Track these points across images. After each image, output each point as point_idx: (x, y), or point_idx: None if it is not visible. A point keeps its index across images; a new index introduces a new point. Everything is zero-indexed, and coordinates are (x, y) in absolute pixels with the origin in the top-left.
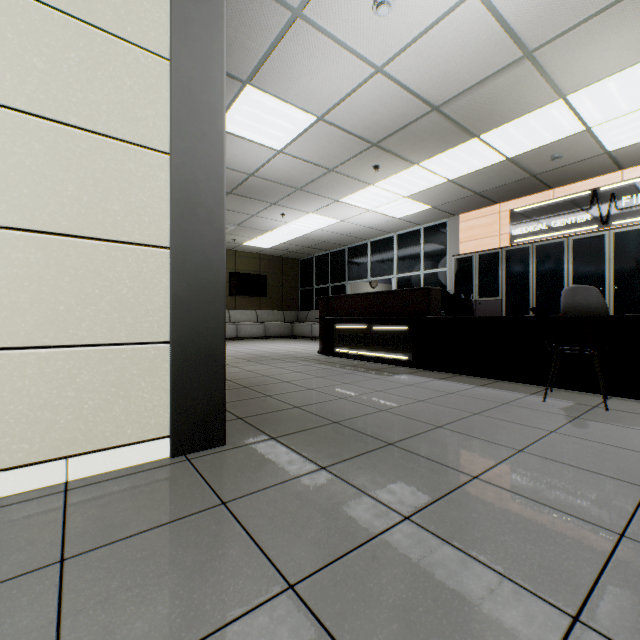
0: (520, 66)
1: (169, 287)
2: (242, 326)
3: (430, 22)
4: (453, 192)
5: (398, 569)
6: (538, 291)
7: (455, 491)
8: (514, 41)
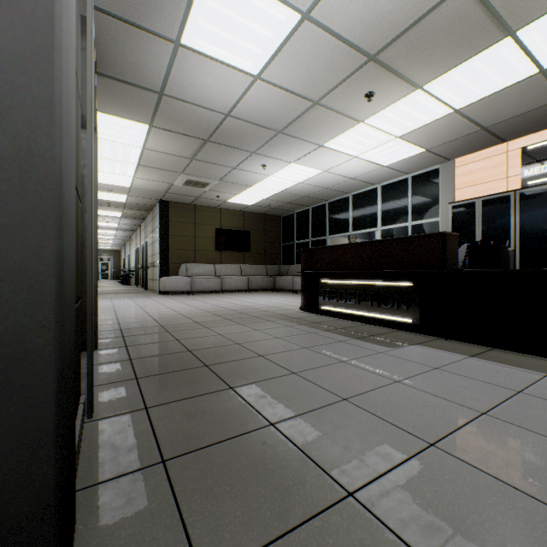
0: None
1: None
2: (226, 279)
3: None
4: (455, 128)
5: None
6: None
7: None
8: None
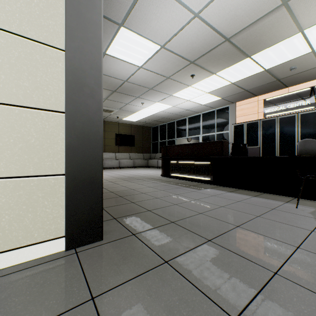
0: (279, 11)
1: (64, 138)
2: (122, 161)
3: None
4: (233, 90)
5: None
6: (280, 142)
7: (265, 288)
8: None
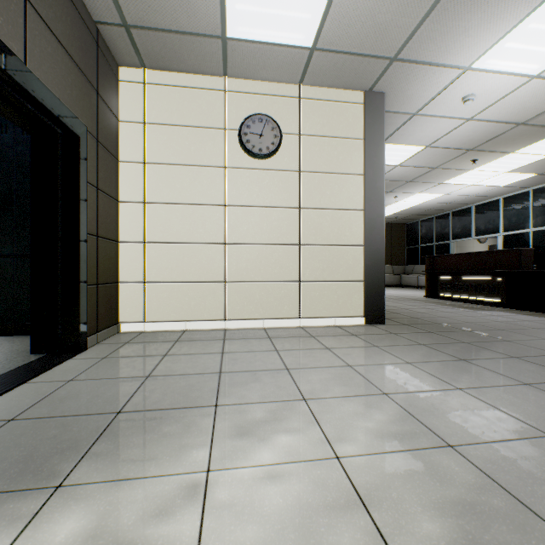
0: None
1: (363, 260)
2: None
3: (503, 95)
4: None
5: (457, 347)
6: None
7: (492, 341)
8: None
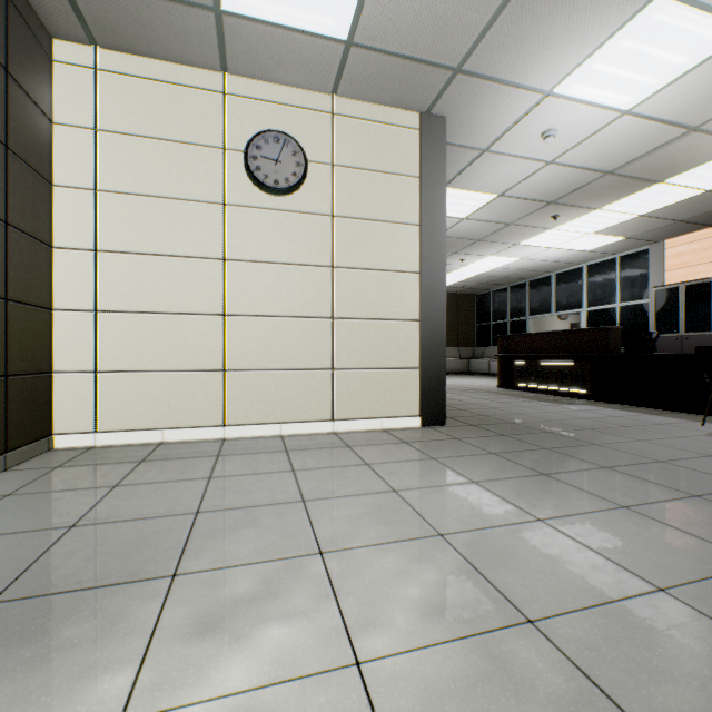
0: (688, 136)
1: (419, 340)
2: None
3: (590, 133)
4: (648, 223)
5: (537, 455)
6: None
7: (578, 446)
8: (674, 125)
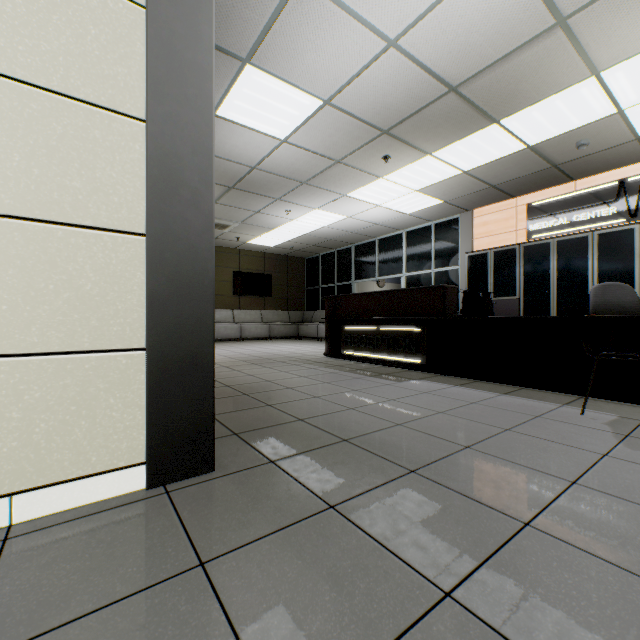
0: (551, 36)
1: (145, 282)
2: (246, 326)
3: None
4: (467, 185)
5: None
6: (559, 290)
7: (505, 547)
8: (546, 5)
